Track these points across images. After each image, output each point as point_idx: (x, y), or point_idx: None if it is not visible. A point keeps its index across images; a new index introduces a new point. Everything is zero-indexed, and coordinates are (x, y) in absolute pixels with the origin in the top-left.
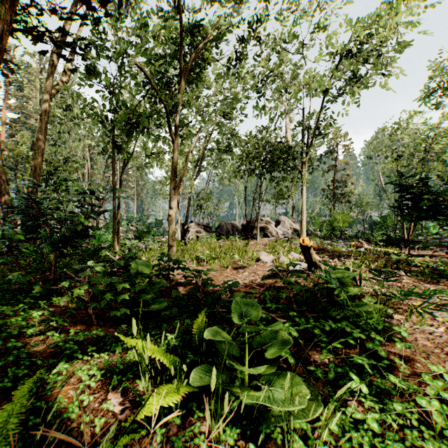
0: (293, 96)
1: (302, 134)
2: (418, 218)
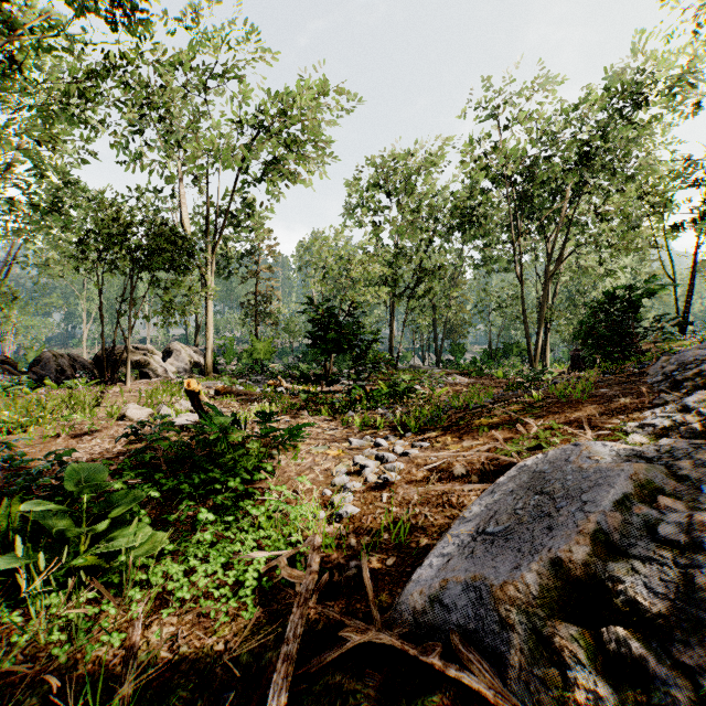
0: (192, 159)
1: (207, 220)
2: (330, 351)
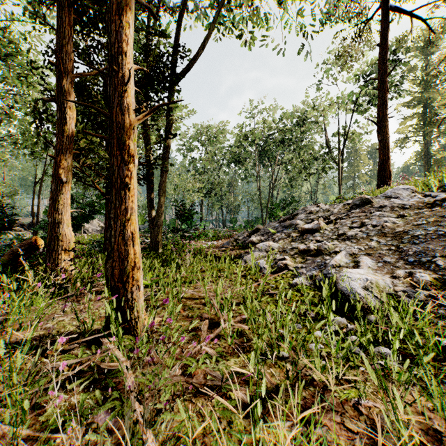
0: None
1: None
2: (184, 220)
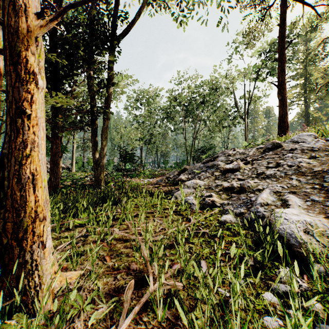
0: None
1: None
2: (126, 162)
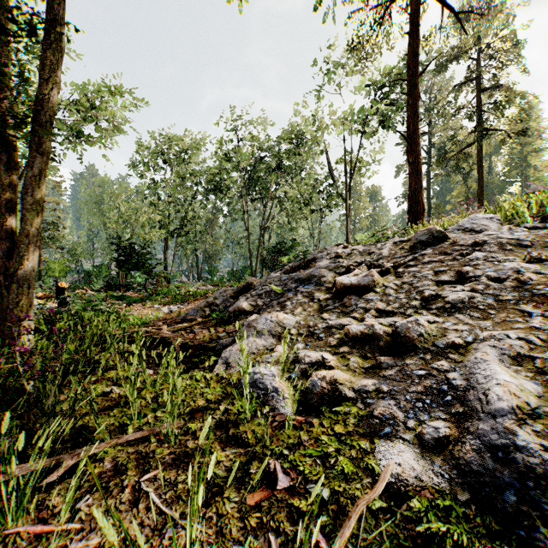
0: None
1: None
2: (129, 269)
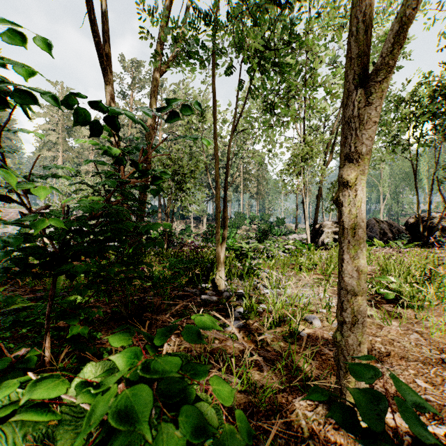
0: None
1: None
2: None
